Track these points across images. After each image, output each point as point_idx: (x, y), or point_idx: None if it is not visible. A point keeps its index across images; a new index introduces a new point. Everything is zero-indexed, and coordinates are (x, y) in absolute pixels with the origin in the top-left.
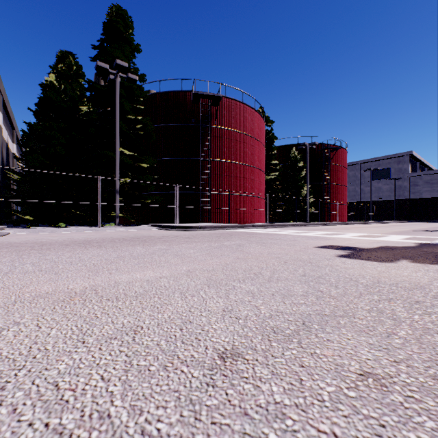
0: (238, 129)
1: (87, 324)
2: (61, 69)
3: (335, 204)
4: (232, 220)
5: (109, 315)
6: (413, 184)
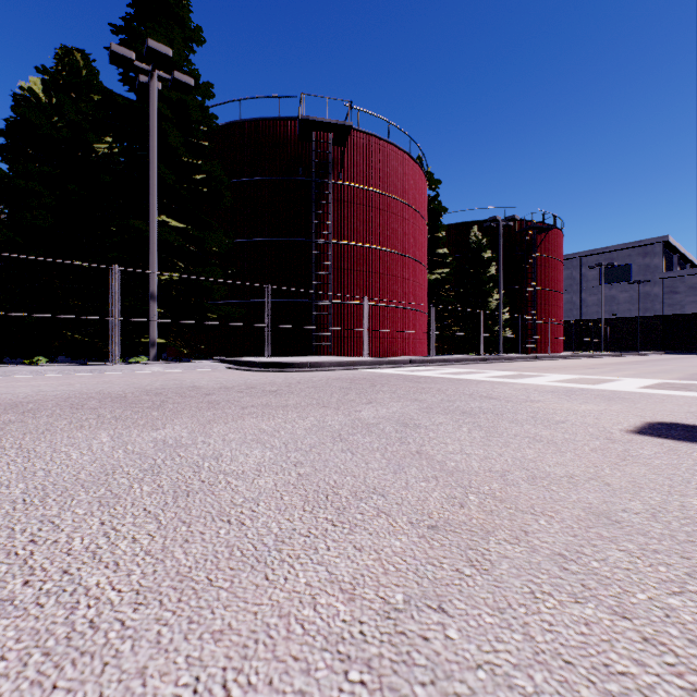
0: (381, 188)
1: None
2: (58, 74)
3: (545, 323)
4: (370, 351)
5: None
6: (669, 291)
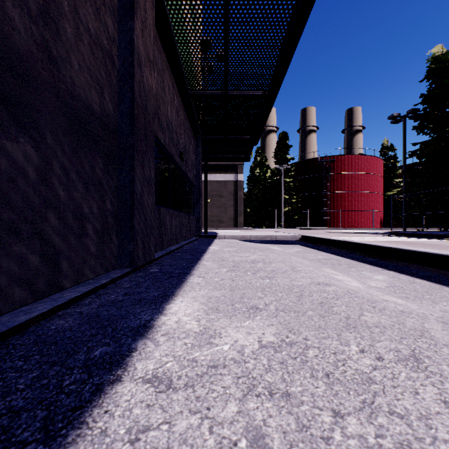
0: (350, 171)
1: None
2: (259, 161)
3: None
4: (345, 226)
5: None
6: None
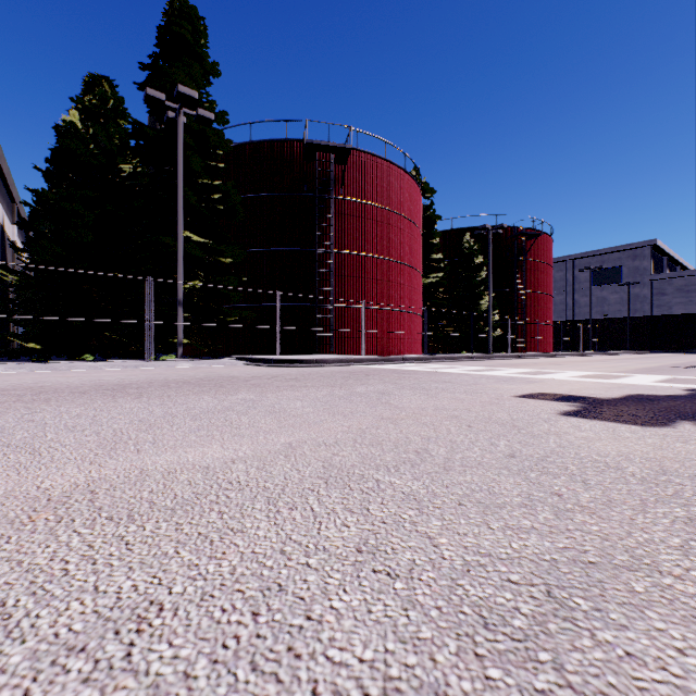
0: (378, 201)
1: (33, 597)
2: (90, 103)
3: (534, 324)
4: (368, 350)
5: (97, 564)
6: (657, 292)
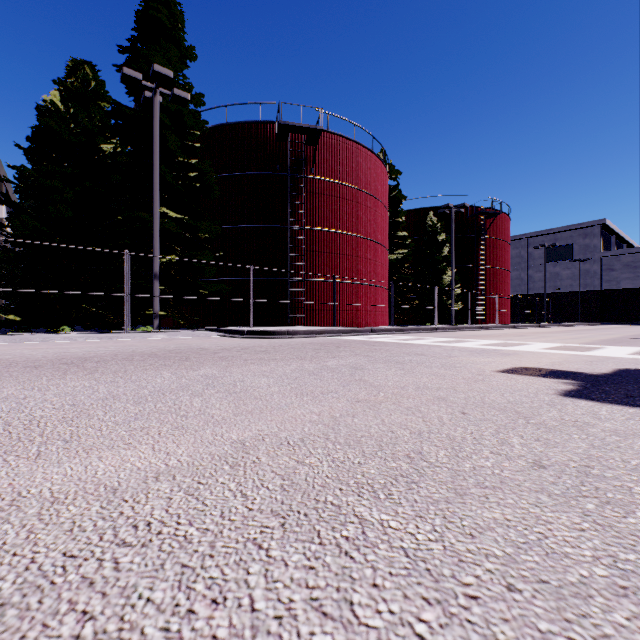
0: (347, 181)
1: None
2: (72, 85)
3: (493, 297)
4: (338, 322)
5: None
6: (606, 268)
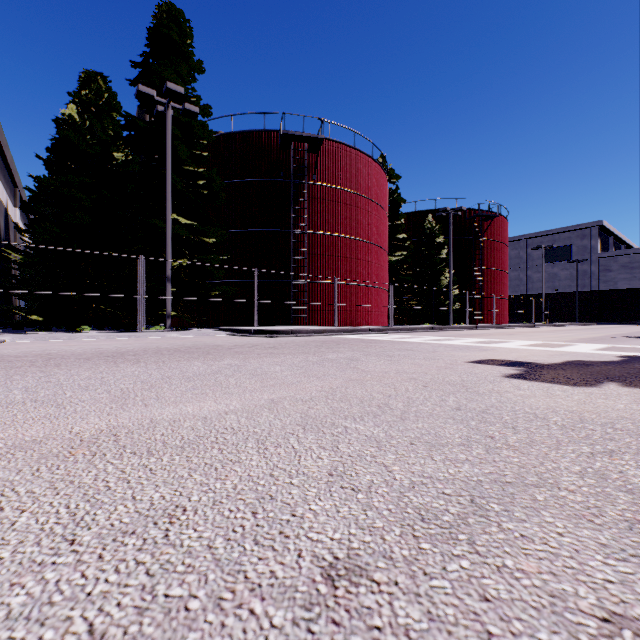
0: (348, 186)
1: (88, 503)
2: (86, 97)
3: (491, 298)
4: (339, 322)
5: (131, 483)
6: (603, 269)
